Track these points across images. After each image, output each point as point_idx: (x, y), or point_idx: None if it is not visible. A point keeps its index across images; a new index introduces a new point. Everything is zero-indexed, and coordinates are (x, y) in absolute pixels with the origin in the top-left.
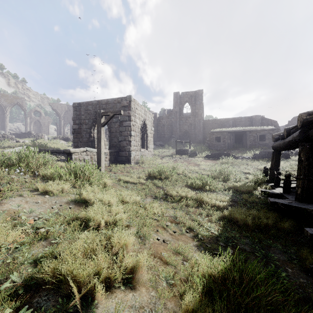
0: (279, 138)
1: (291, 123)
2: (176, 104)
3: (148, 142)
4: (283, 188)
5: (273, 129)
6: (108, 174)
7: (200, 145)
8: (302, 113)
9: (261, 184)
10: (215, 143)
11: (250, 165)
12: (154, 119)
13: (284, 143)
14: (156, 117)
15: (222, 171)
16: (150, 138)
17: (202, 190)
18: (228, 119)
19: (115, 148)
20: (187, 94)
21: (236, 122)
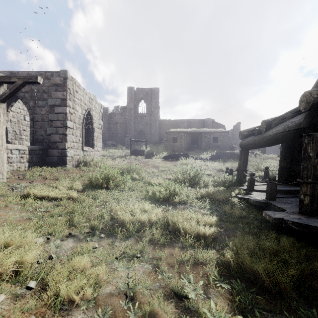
0: (248, 134)
1: (235, 128)
2: (130, 101)
3: (95, 139)
4: (267, 193)
5: (224, 132)
6: (2, 185)
7: (156, 146)
8: (311, 90)
9: (232, 187)
10: (172, 144)
11: (210, 166)
12: (105, 115)
13: (263, 137)
14: (108, 112)
15: (187, 173)
16: (98, 134)
17: (169, 202)
18: (183, 121)
19: (42, 144)
20: (143, 90)
21: (190, 124)
